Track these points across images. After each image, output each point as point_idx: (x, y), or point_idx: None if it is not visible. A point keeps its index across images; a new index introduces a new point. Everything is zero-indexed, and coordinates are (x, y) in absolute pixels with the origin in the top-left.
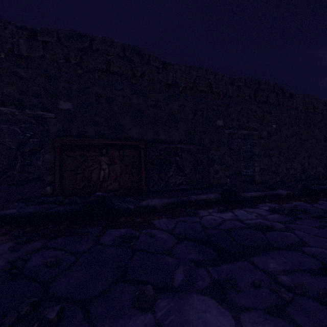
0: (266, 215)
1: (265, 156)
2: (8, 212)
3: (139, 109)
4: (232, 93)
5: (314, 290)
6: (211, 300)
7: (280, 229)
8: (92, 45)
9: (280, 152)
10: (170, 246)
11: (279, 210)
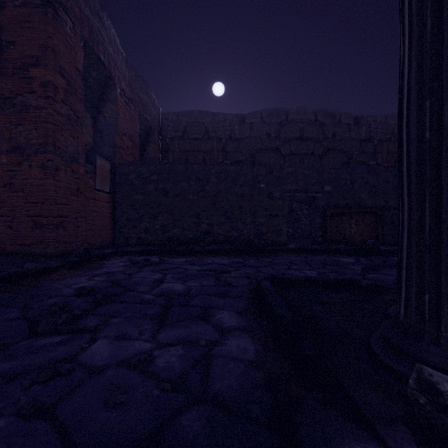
0: None
1: None
2: (333, 247)
3: (373, 185)
4: None
5: None
6: None
7: None
8: (287, 118)
9: None
10: None
11: None
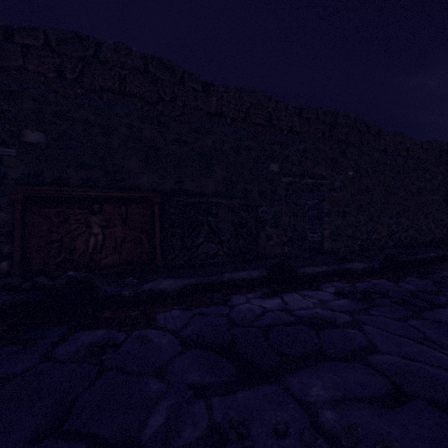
0: (330, 302)
1: (338, 215)
2: None
3: (154, 145)
4: (300, 128)
5: (372, 440)
6: None
7: (344, 323)
8: (98, 54)
9: (358, 209)
10: (167, 359)
11: (350, 293)
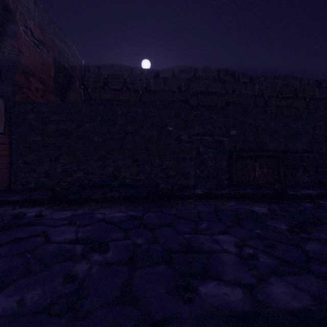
0: None
1: None
2: (241, 191)
3: (274, 130)
4: (320, 95)
5: None
6: None
7: None
8: (195, 74)
9: None
10: None
11: None
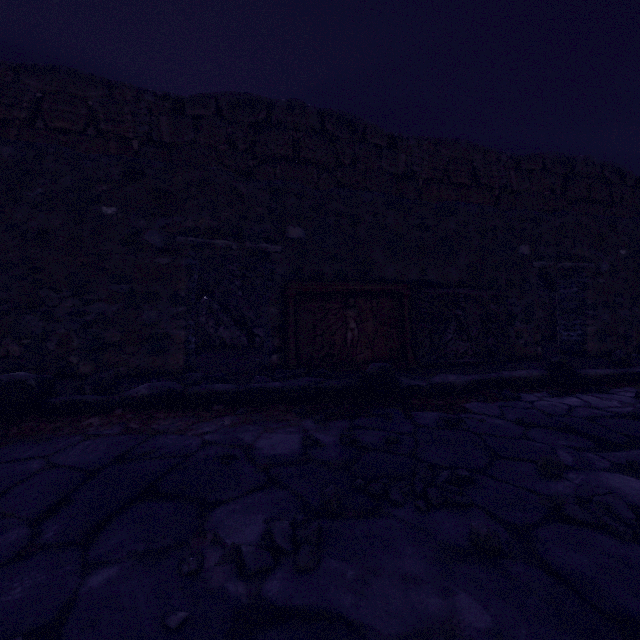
0: (636, 404)
1: (606, 307)
2: (275, 385)
3: (397, 232)
4: (518, 186)
5: None
6: (625, 476)
7: None
8: (270, 116)
9: (633, 300)
10: (520, 432)
11: None
